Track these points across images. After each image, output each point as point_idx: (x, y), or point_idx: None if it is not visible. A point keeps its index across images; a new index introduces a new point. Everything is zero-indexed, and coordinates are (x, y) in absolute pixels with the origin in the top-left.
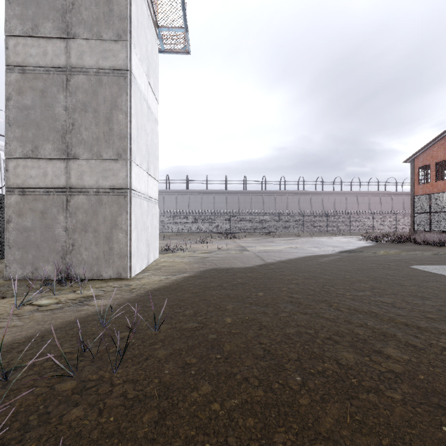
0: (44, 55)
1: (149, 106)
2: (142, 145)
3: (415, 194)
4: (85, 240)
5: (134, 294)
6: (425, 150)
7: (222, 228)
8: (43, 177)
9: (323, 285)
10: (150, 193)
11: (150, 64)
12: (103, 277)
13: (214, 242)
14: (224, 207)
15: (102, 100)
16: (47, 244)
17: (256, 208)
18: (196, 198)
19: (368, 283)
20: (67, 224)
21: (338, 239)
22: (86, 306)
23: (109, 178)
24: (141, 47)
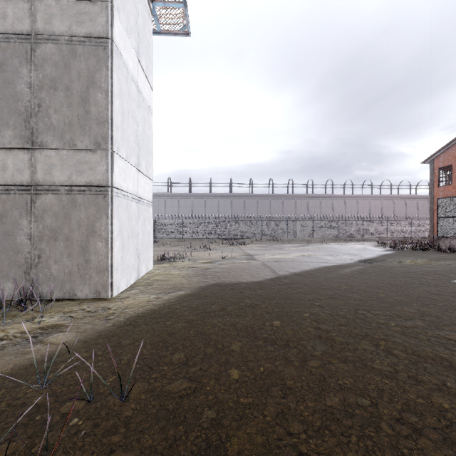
0: (2, 18)
1: (140, 90)
2: (129, 135)
3: (435, 197)
4: (54, 251)
5: (110, 323)
6: (446, 149)
7: (227, 234)
8: (2, 171)
9: (354, 308)
10: (141, 193)
11: (140, 40)
12: (77, 297)
13: (218, 249)
14: (228, 211)
15: (76, 75)
16: (6, 256)
17: (262, 212)
18: (200, 202)
19: (412, 306)
20: (32, 231)
21: (352, 245)
22: (38, 345)
23: (84, 173)
24: (128, 15)
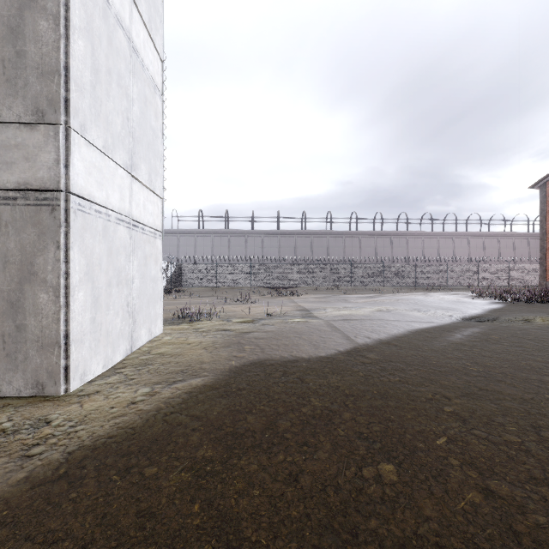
0: None
1: (136, 49)
2: (112, 113)
3: (548, 232)
4: None
5: (25, 470)
6: None
7: (274, 281)
8: None
9: (529, 424)
10: (138, 214)
11: None
12: (1, 394)
13: (263, 301)
14: (275, 253)
15: None
16: None
17: (318, 253)
18: (239, 241)
19: None
20: None
21: (440, 296)
22: None
23: (15, 166)
24: None
